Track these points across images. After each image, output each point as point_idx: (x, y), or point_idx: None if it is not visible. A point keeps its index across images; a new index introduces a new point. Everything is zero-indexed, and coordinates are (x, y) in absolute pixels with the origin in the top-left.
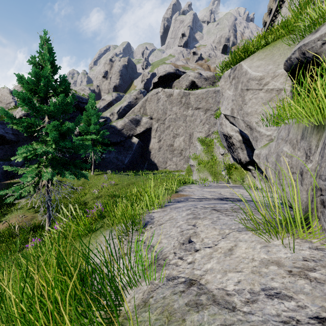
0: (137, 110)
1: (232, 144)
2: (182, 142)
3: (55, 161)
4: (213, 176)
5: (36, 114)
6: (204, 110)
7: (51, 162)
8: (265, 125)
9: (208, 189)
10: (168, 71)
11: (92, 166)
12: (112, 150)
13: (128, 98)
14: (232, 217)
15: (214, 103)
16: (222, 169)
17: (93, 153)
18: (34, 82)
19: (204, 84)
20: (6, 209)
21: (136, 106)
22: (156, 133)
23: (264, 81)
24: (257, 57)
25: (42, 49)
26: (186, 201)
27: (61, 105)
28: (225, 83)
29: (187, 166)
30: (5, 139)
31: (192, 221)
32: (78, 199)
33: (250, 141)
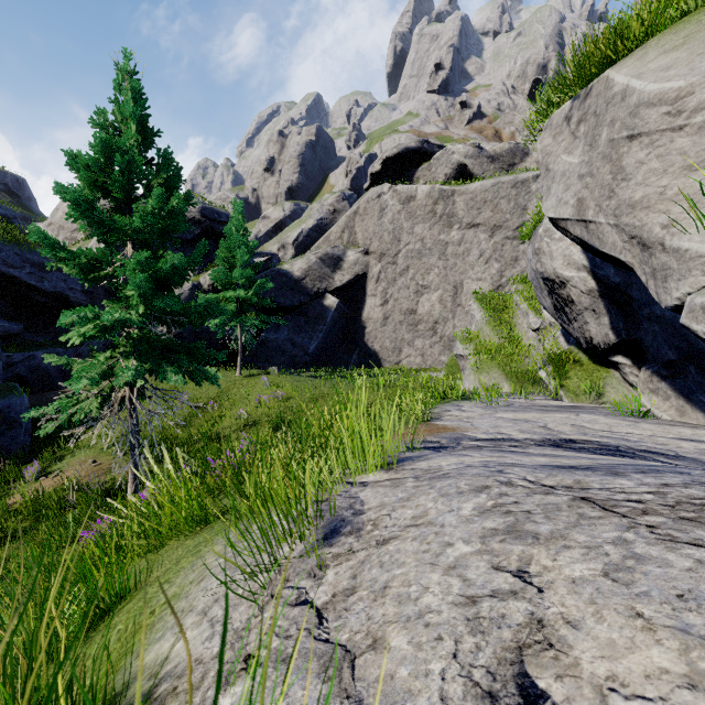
0: (335, 237)
1: (566, 302)
2: (437, 305)
3: (147, 343)
4: (513, 382)
5: (110, 239)
6: (489, 229)
7: (136, 345)
8: (703, 224)
9: (509, 415)
10: (404, 146)
11: (239, 358)
12: (281, 321)
13: (317, 210)
14: (699, 553)
15: (514, 210)
16: (540, 365)
17: (240, 329)
18: (100, 166)
19: (488, 170)
20: (65, 445)
21: (333, 228)
22: (377, 286)
23: (691, 100)
24: (660, 48)
25: (120, 92)
26: (456, 447)
27: (159, 214)
28: (556, 140)
29: (448, 359)
30: (69, 302)
31: (508, 548)
32: (205, 429)
33: (623, 291)
